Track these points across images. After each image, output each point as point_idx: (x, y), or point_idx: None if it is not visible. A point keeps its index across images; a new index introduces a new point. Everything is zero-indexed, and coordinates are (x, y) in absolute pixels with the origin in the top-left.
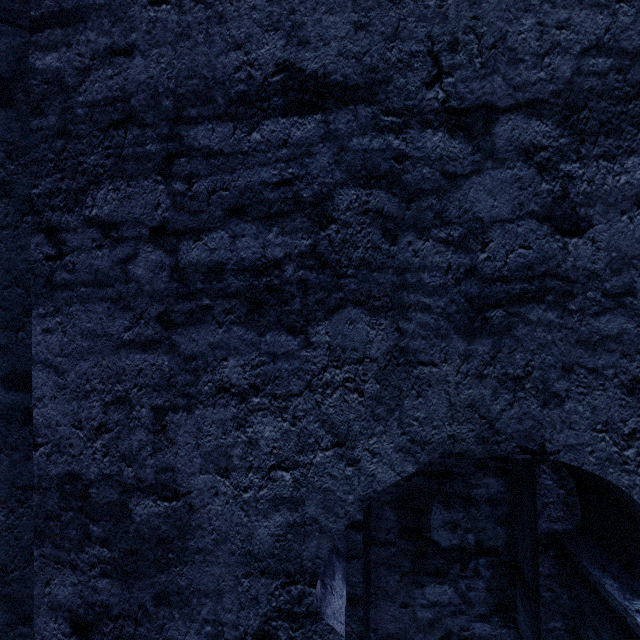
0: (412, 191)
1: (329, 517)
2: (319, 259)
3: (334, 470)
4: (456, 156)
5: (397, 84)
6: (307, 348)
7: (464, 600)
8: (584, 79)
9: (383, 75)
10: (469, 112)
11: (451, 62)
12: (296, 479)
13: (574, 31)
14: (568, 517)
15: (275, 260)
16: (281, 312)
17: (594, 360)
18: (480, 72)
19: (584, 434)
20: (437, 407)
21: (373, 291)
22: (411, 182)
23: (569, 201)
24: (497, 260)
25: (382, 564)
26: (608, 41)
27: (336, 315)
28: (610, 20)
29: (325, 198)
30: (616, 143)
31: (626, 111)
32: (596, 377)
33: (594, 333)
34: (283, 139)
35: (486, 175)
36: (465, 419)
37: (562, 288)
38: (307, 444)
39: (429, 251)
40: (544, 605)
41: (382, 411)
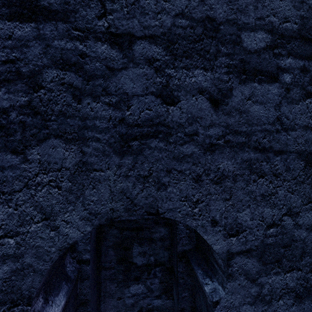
0: (90, 75)
1: (40, 262)
2: (33, 109)
3: (43, 234)
4: (114, 58)
5: (81, 14)
6: (25, 162)
7: (149, 290)
8: (176, 29)
9: (73, 7)
10: (121, 36)
11: (111, 7)
12: (18, 242)
13: (172, 4)
14: (190, 243)
15: (3, 108)
16: (7, 141)
17: (181, 166)
18: (127, 16)
19: (176, 203)
20: (104, 194)
21: (67, 129)
22: (89, 70)
23: (169, 88)
24: (135, 115)
25: (107, 279)
26: (187, 12)
27: (44, 143)
28: (188, 2)
29: (37, 73)
30: (190, 62)
31: (194, 47)
32: (181, 175)
33: (181, 153)
34: (9, 34)
35: (130, 70)
36: (119, 199)
37: (166, 131)
38: (25, 220)
39: (99, 108)
40: (180, 286)
41: (72, 198)
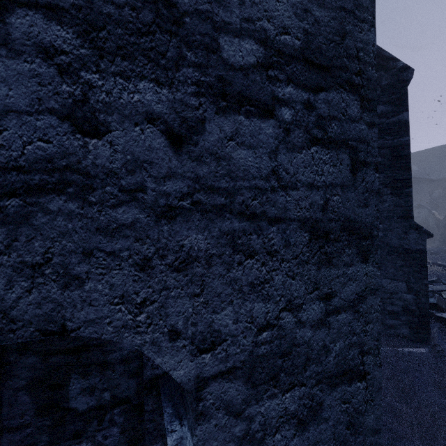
0: None
1: None
2: None
3: None
4: None
5: None
6: None
7: None
8: (103, 4)
9: None
10: None
11: None
12: None
13: None
14: None
15: None
16: None
17: (112, 244)
18: None
19: (103, 308)
20: None
21: None
22: None
23: (89, 106)
24: (13, 149)
25: None
26: None
27: None
28: None
29: None
30: (131, 67)
31: (139, 43)
32: (114, 259)
33: (112, 222)
34: None
35: None
36: None
37: (83, 182)
38: None
39: None
40: (149, 434)
41: None
